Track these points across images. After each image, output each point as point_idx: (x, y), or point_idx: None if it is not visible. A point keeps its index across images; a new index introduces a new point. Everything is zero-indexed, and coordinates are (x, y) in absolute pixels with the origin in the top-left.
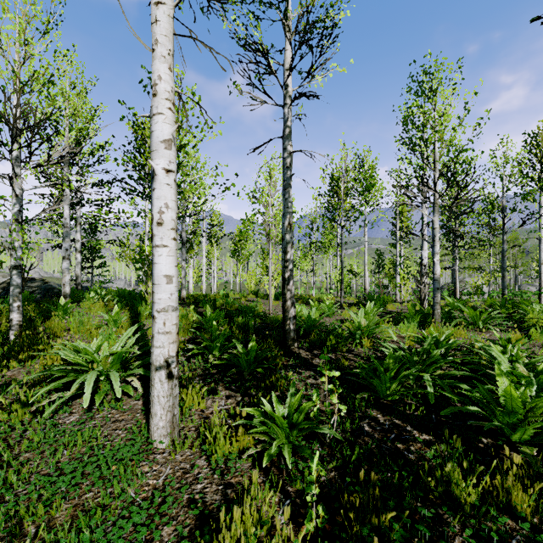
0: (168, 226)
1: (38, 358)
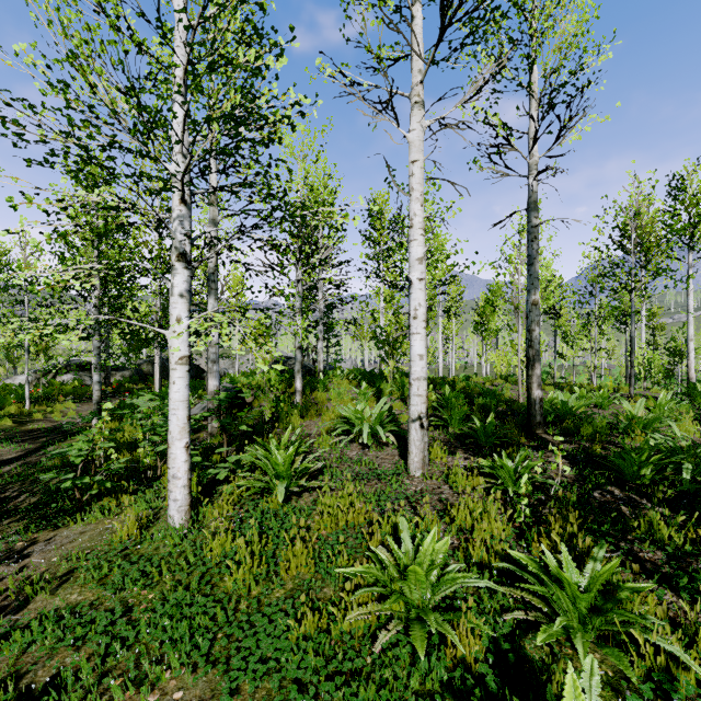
0: (420, 319)
1: (318, 416)
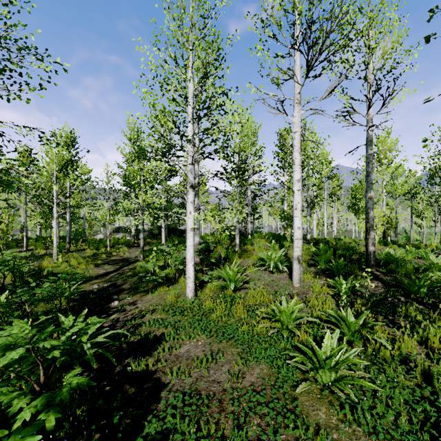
0: (298, 210)
1: (248, 258)
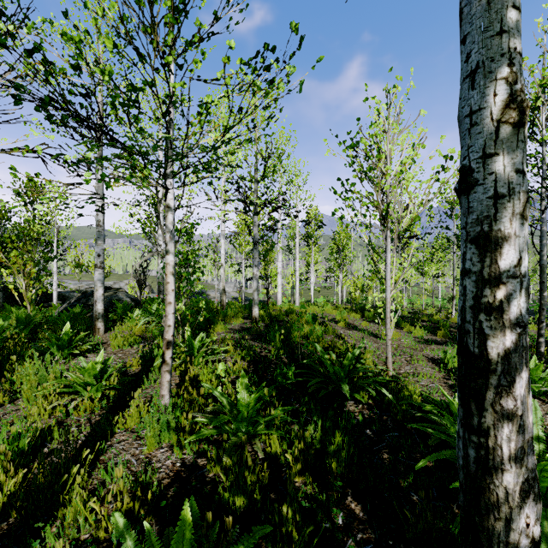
0: None
1: None
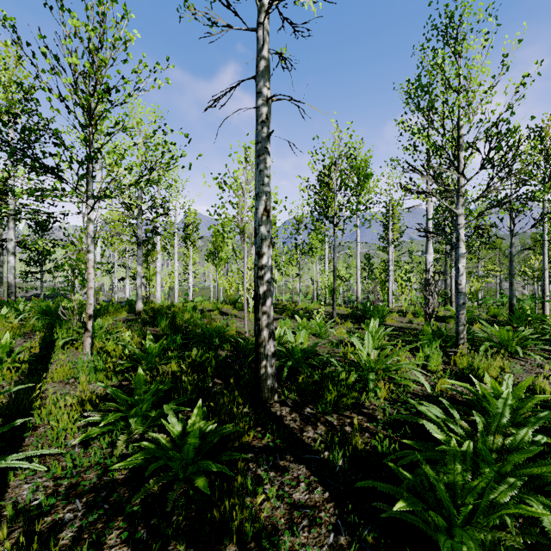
0: None
1: None
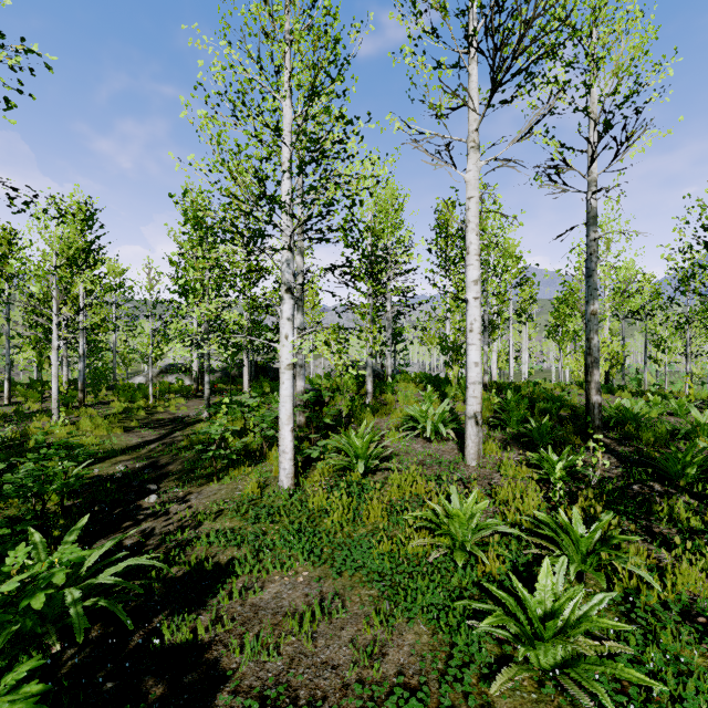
0: (476, 332)
1: (387, 415)
